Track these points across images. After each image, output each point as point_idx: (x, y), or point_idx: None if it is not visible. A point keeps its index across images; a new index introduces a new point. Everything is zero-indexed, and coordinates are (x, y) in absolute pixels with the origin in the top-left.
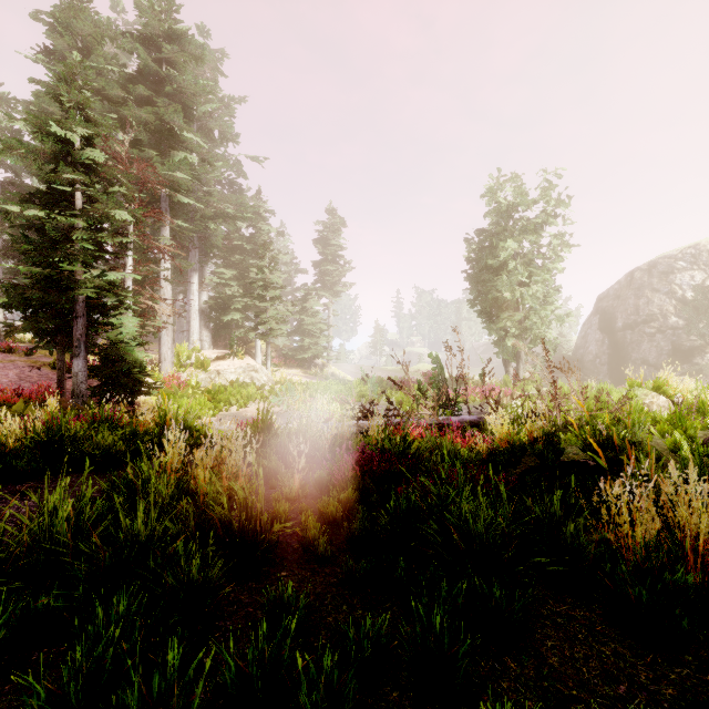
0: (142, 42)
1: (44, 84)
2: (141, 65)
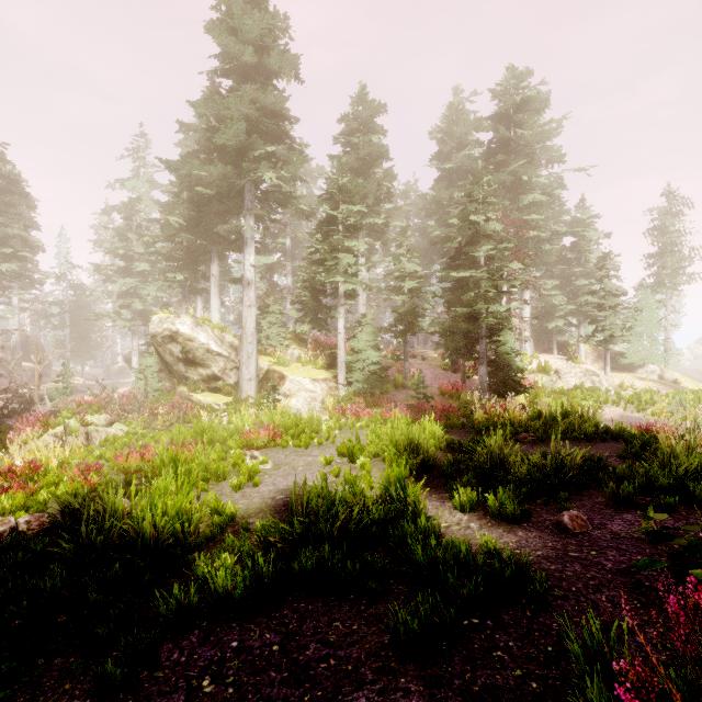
0: (498, 121)
1: (466, 191)
2: (496, 139)
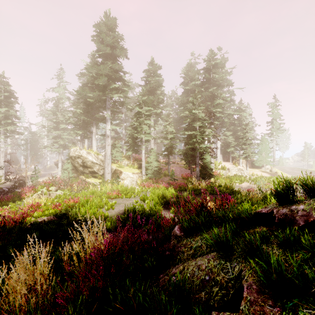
0: (206, 71)
1: (191, 101)
2: (205, 78)
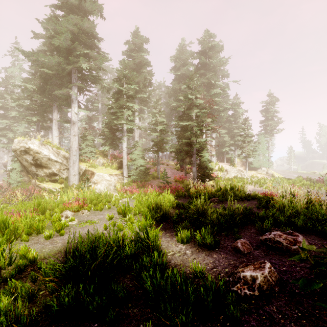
0: (201, 54)
1: (186, 83)
2: (200, 62)
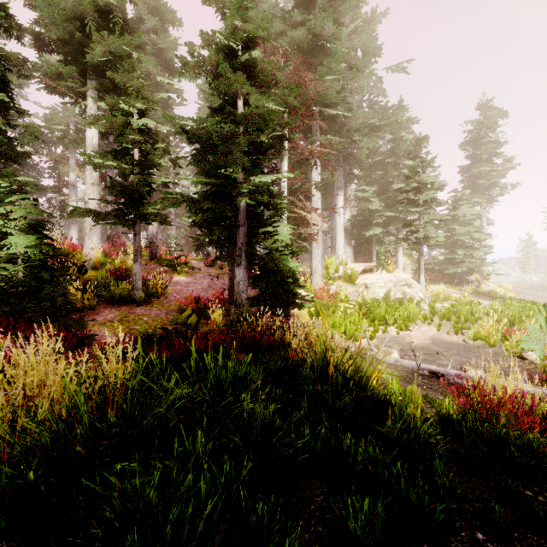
0: None
1: (213, 2)
2: None
